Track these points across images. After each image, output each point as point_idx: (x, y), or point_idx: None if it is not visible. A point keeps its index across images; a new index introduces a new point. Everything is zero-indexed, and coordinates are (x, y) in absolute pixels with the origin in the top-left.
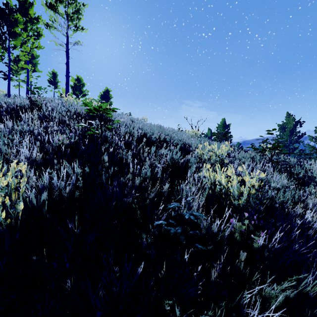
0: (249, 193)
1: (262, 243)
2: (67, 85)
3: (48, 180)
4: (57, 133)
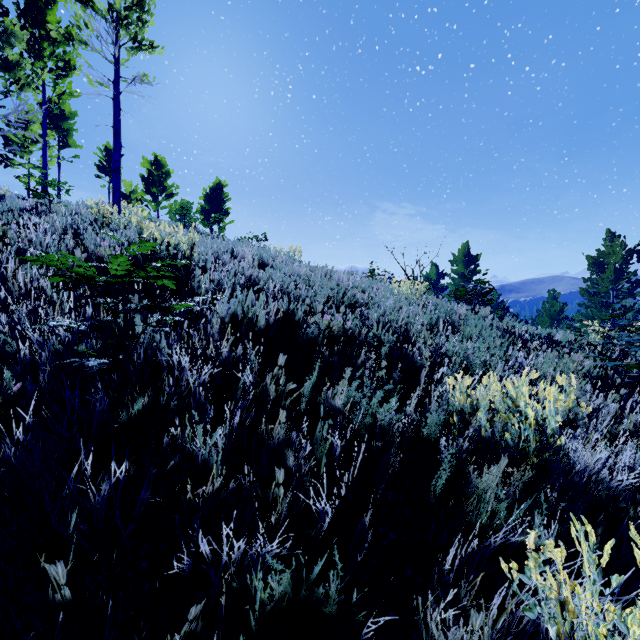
0: None
1: None
2: (116, 177)
3: None
4: None
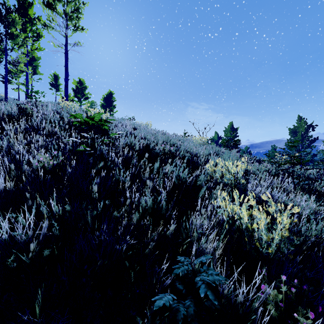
0: (271, 222)
1: (307, 320)
2: (66, 89)
3: (8, 229)
4: (43, 148)
